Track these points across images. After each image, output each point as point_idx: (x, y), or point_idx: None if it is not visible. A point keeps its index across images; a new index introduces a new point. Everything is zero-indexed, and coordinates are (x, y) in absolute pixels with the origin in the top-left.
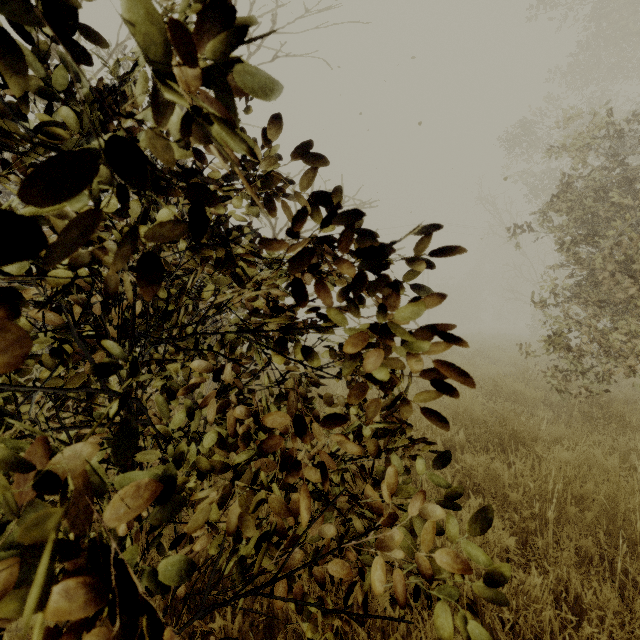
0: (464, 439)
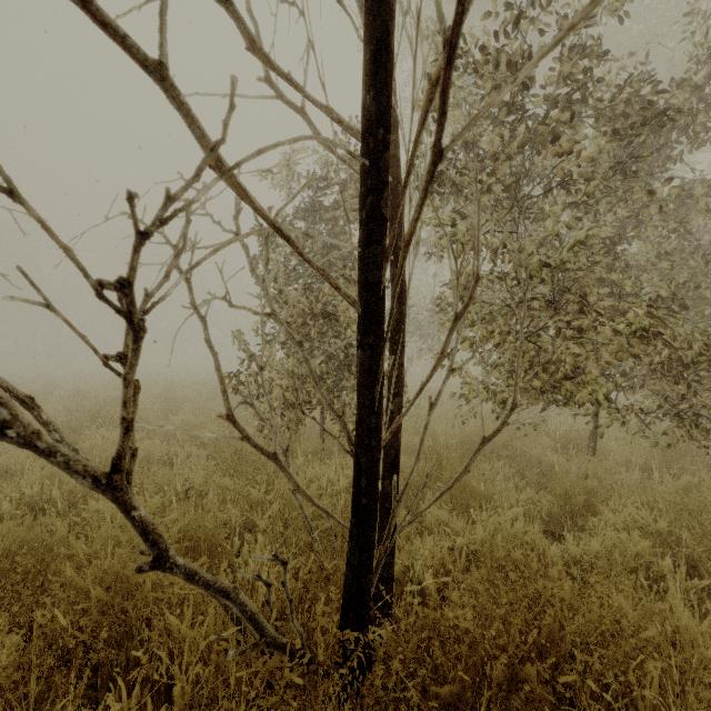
0: (60, 496)
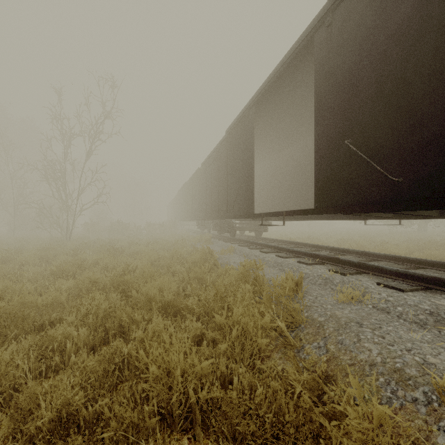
0: None
